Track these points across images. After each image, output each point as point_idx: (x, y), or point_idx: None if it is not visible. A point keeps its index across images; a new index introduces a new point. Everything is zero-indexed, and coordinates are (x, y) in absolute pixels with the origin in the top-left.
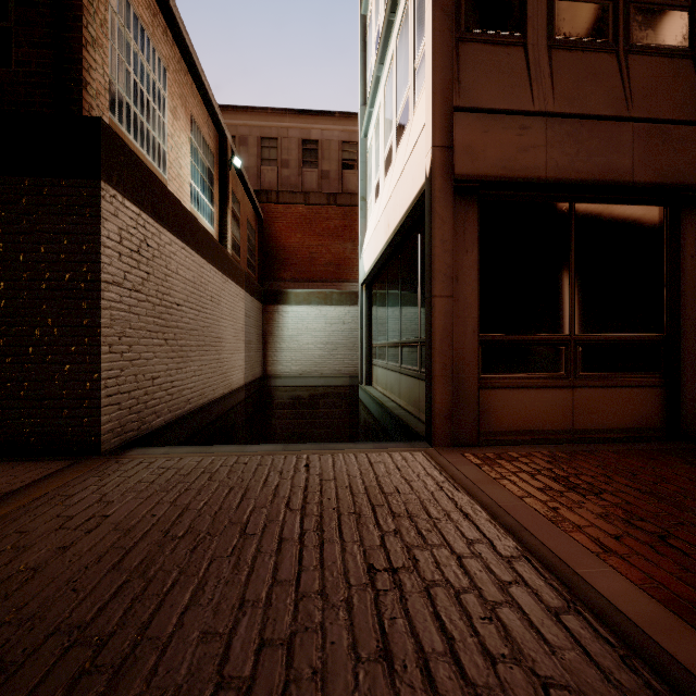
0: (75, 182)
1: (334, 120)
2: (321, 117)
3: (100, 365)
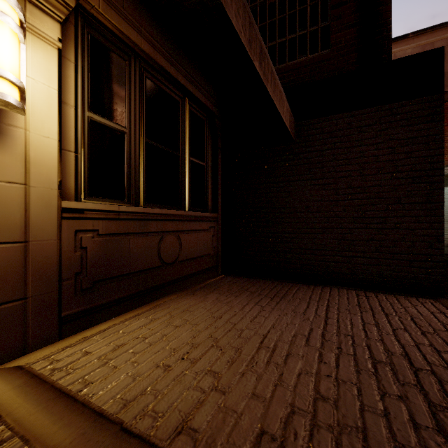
0: (420, 100)
1: (407, 41)
2: (394, 43)
3: (442, 231)
